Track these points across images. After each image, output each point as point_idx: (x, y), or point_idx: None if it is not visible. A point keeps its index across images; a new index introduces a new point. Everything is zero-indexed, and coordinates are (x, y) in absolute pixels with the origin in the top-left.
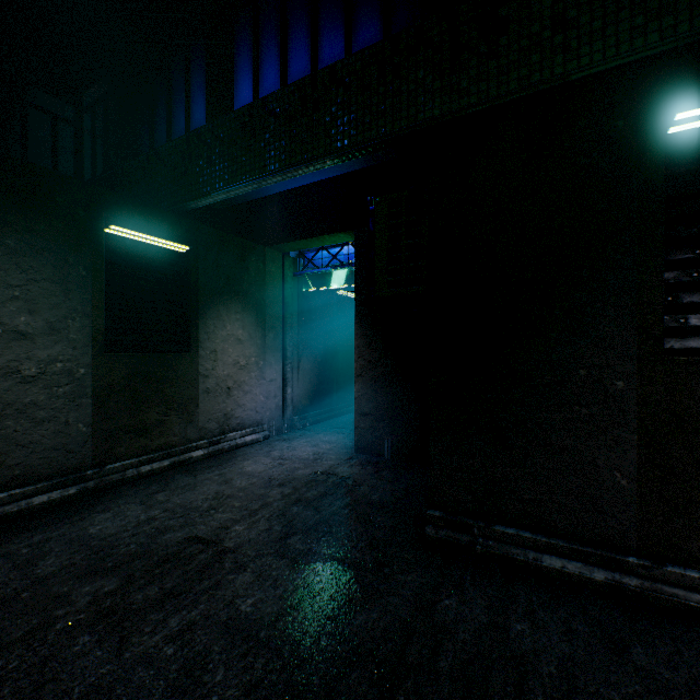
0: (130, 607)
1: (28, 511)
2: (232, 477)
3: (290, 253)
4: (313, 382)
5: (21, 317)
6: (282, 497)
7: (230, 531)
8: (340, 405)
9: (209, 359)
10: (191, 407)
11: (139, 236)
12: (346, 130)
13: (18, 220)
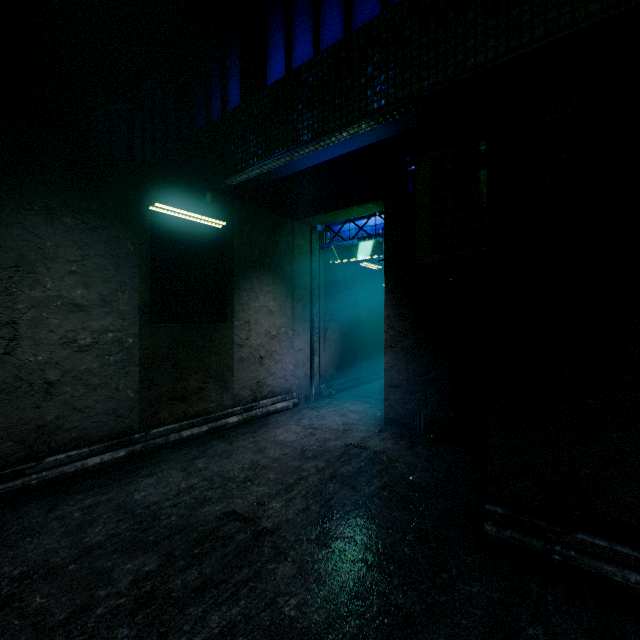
0: (169, 595)
1: (83, 471)
2: (265, 445)
3: (317, 227)
4: (338, 351)
5: (77, 290)
6: (316, 471)
7: (267, 507)
8: (364, 374)
9: (243, 329)
10: (227, 375)
11: (180, 213)
12: (383, 90)
13: (74, 200)
